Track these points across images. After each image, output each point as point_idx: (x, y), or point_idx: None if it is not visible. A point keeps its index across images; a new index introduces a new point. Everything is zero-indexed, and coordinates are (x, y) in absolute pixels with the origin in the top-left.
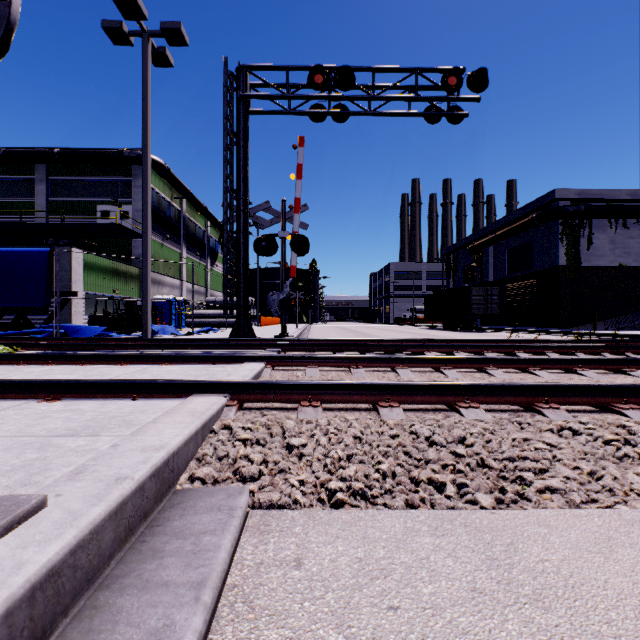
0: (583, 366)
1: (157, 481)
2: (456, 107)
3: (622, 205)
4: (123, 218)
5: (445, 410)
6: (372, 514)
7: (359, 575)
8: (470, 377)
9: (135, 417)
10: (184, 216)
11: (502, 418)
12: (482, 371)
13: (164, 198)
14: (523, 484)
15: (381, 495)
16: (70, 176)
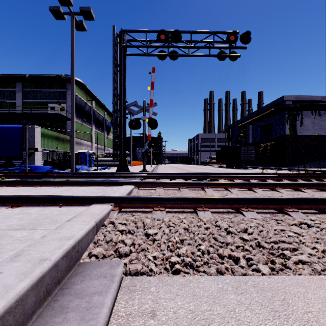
0: (304, 187)
1: (67, 259)
2: (234, 52)
3: (318, 104)
4: (62, 110)
5: (234, 212)
6: (197, 278)
7: (192, 323)
8: (244, 193)
9: (59, 217)
10: (93, 109)
11: (267, 217)
12: (250, 190)
13: (83, 100)
14: (285, 258)
15: (202, 266)
16: (34, 89)
